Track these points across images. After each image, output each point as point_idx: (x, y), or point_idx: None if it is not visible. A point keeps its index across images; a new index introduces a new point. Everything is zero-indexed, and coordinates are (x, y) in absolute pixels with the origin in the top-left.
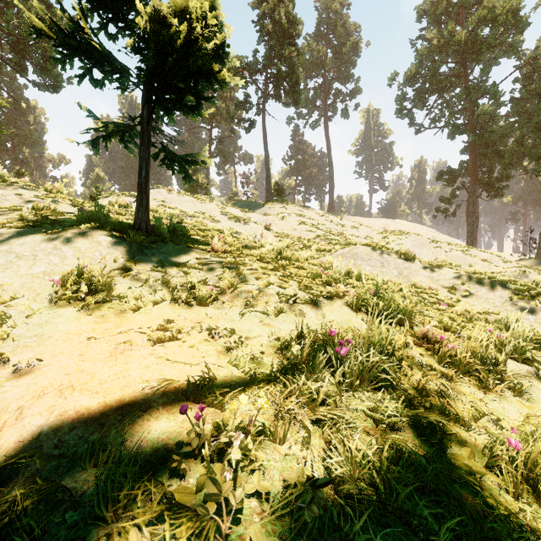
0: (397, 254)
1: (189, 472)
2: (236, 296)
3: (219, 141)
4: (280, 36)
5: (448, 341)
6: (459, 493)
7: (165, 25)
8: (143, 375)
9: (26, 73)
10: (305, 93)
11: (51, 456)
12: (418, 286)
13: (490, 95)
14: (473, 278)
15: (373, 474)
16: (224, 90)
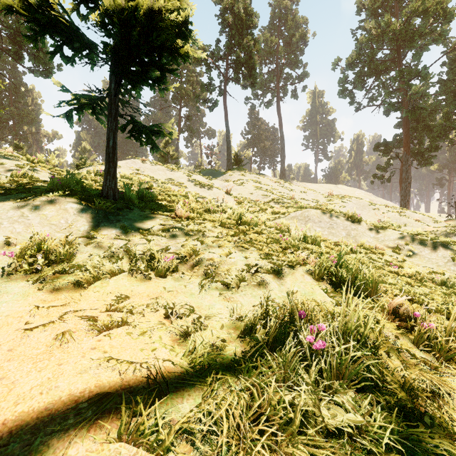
0: (345, 217)
1: None
2: (197, 264)
3: (187, 119)
4: (239, 28)
5: (422, 318)
6: None
7: None
8: (73, 388)
9: (23, 61)
10: (260, 76)
11: None
12: (366, 246)
13: (421, 77)
14: (416, 239)
15: None
16: (191, 74)
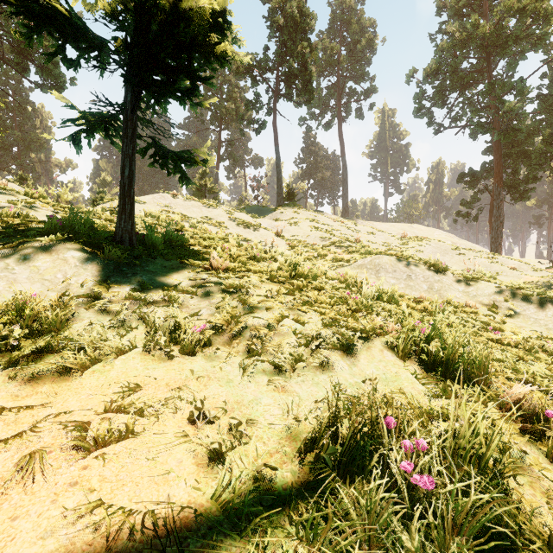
0: (426, 265)
1: None
2: (237, 335)
3: (228, 144)
4: (292, 32)
5: None
6: None
7: None
8: None
9: (28, 74)
10: (318, 91)
11: None
12: (454, 304)
13: (517, 91)
14: (518, 294)
15: None
16: (233, 90)
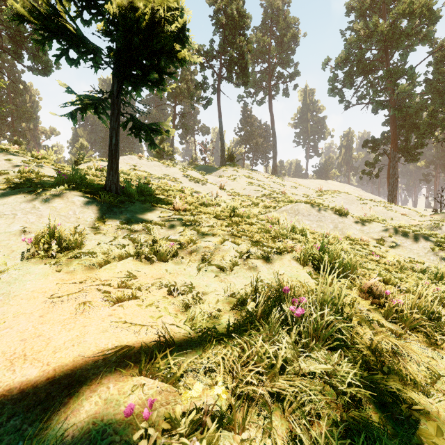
0: (333, 211)
1: None
2: (194, 251)
3: (181, 116)
4: (232, 28)
5: (392, 295)
6: None
7: (131, 8)
8: (98, 342)
9: (22, 60)
10: (253, 75)
11: None
12: (351, 238)
13: (408, 77)
14: (399, 231)
15: None
16: (186, 73)
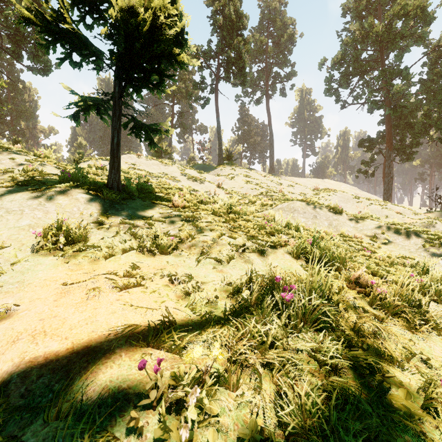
0: (327, 208)
1: (147, 425)
2: (193, 245)
3: (179, 115)
4: (229, 29)
5: (377, 285)
6: (402, 437)
7: (133, 15)
8: (109, 321)
9: (22, 60)
10: (250, 75)
11: (15, 408)
12: (345, 235)
13: (403, 77)
14: (392, 228)
15: (322, 422)
16: (184, 73)
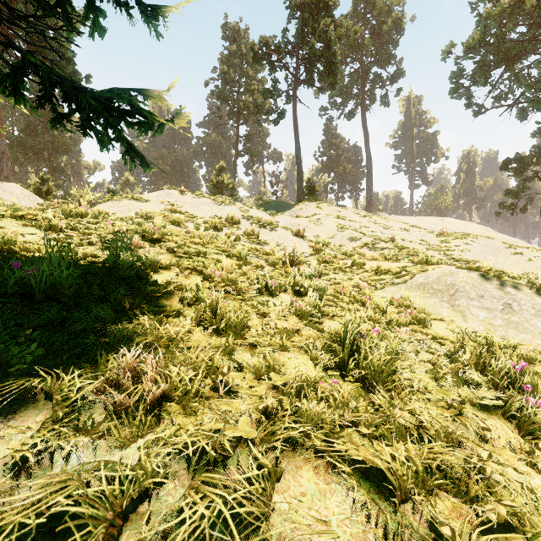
0: (532, 288)
1: None
2: None
3: (246, 138)
4: (313, 9)
5: None
6: None
7: None
8: None
9: None
10: (342, 74)
11: None
12: None
13: None
14: None
15: None
16: (251, 82)
